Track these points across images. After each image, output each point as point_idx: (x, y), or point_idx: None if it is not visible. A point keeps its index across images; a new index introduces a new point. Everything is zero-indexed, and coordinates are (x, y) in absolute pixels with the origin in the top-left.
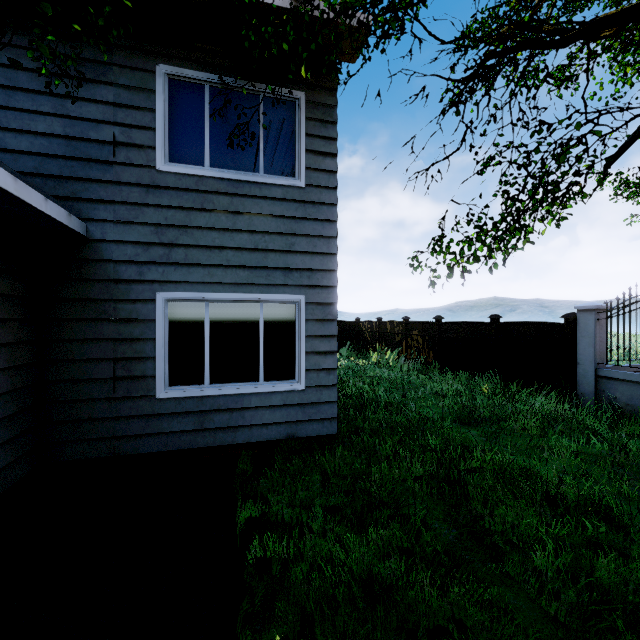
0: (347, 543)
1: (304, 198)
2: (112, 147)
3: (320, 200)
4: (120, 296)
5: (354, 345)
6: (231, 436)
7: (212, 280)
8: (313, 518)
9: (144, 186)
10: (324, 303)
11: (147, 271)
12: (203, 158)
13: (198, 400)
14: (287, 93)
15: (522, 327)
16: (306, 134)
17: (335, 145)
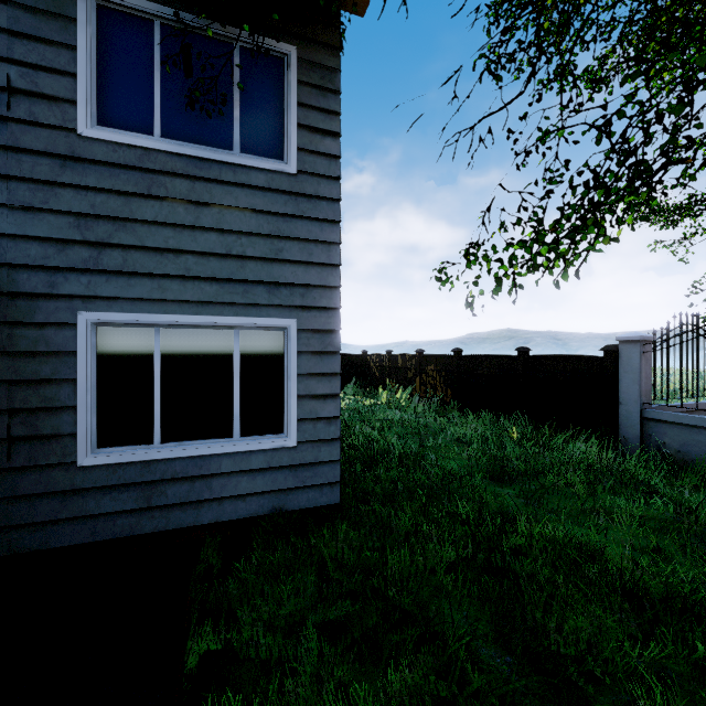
0: (355, 696)
1: (296, 189)
2: (5, 95)
3: (318, 193)
4: (18, 317)
5: (360, 382)
6: (192, 515)
7: (164, 296)
8: (303, 653)
9: (58, 157)
10: (323, 330)
11: (63, 281)
12: (151, 124)
13: (143, 466)
14: (272, 45)
15: (555, 361)
16: (299, 103)
17: (338, 121)
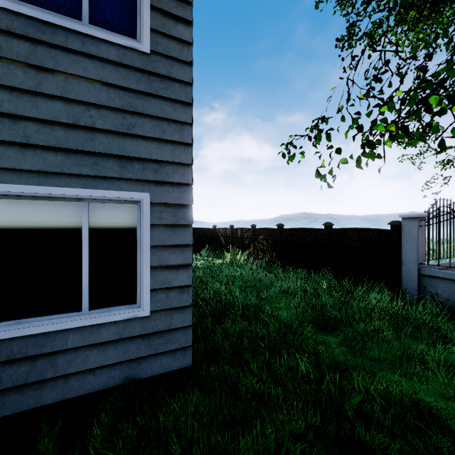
0: None
1: (148, 67)
2: None
3: (170, 74)
4: None
5: (212, 247)
6: (33, 396)
7: None
8: None
9: None
10: (176, 204)
11: None
12: None
13: None
14: None
15: (352, 233)
16: None
17: (190, 10)
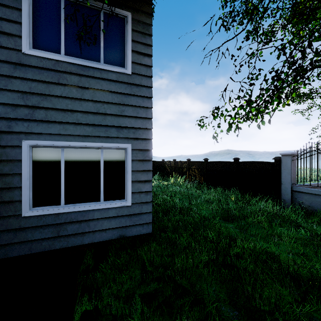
0: None
1: (130, 81)
2: None
3: (141, 83)
4: None
5: (161, 173)
6: (80, 239)
7: (66, 133)
8: (133, 312)
9: (12, 63)
10: (144, 149)
11: (15, 125)
12: (59, 48)
13: (55, 216)
14: (119, 12)
15: (251, 164)
16: (132, 40)
17: (151, 49)
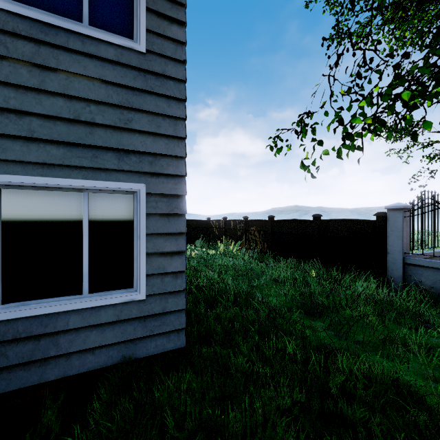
0: None
1: (144, 66)
2: None
3: (165, 72)
4: None
5: (206, 238)
6: (37, 373)
7: (4, 156)
8: None
9: None
10: (170, 195)
11: None
12: None
13: None
14: None
15: (340, 223)
16: None
17: (183, 12)
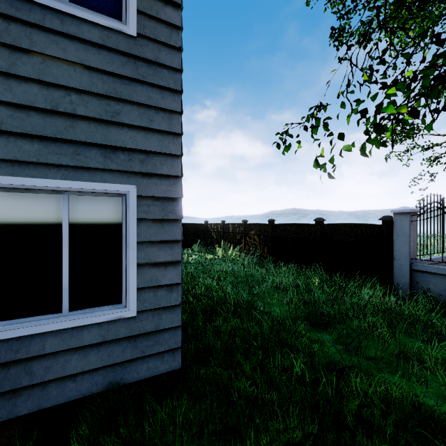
0: None
1: (135, 51)
2: None
3: (158, 59)
4: None
5: (203, 242)
6: (5, 407)
7: None
8: None
9: None
10: (164, 198)
11: None
12: None
13: None
14: None
15: (343, 228)
16: None
17: None
